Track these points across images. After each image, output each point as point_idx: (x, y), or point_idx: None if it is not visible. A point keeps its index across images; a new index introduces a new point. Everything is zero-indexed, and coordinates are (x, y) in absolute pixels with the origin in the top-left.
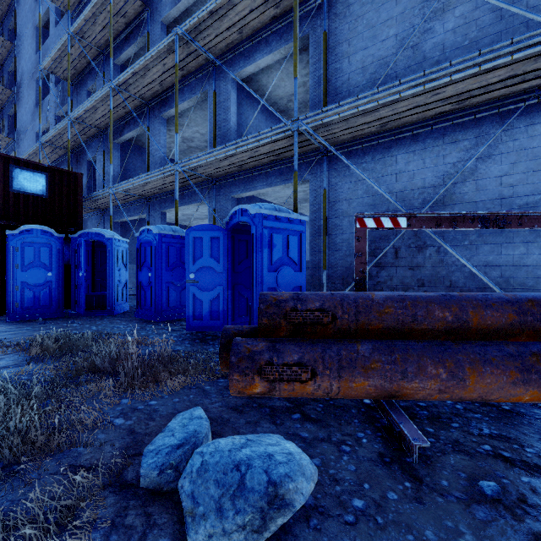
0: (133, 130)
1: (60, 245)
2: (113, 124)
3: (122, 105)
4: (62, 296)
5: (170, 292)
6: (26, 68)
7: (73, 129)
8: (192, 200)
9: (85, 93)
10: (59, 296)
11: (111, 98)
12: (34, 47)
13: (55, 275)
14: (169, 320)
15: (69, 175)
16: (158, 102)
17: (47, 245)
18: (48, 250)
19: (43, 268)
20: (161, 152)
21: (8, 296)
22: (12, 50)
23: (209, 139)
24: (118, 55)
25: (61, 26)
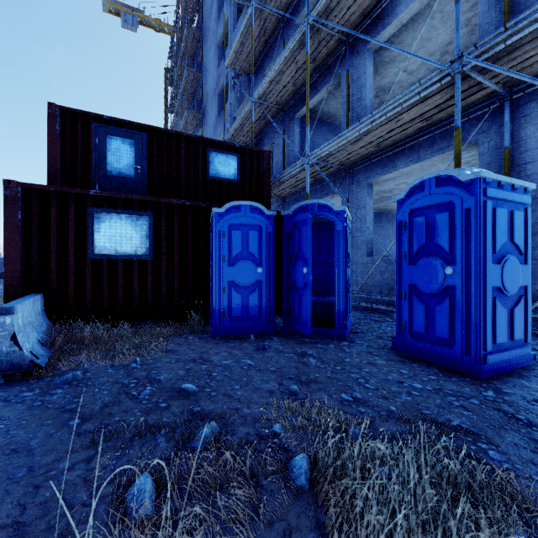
0: (321, 90)
1: (270, 227)
2: (296, 93)
3: (312, 56)
4: (273, 302)
5: (497, 309)
6: (210, 88)
7: (254, 115)
8: (433, 151)
9: (262, 79)
10: (269, 302)
11: (307, 38)
12: (215, 65)
13: (265, 271)
14: (500, 376)
15: (258, 154)
16: (362, 31)
17: (256, 228)
18: (257, 235)
19: (251, 261)
20: (366, 100)
21: (215, 300)
22: (200, 78)
23: (479, 30)
24: (300, 10)
25: (238, 28)
